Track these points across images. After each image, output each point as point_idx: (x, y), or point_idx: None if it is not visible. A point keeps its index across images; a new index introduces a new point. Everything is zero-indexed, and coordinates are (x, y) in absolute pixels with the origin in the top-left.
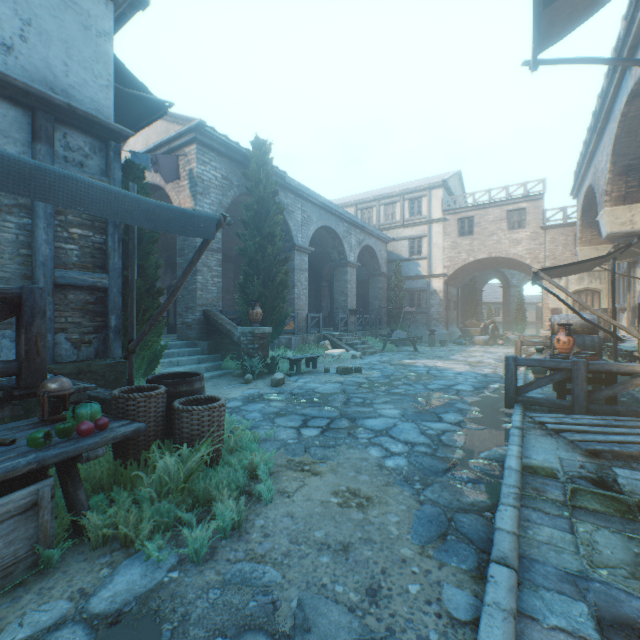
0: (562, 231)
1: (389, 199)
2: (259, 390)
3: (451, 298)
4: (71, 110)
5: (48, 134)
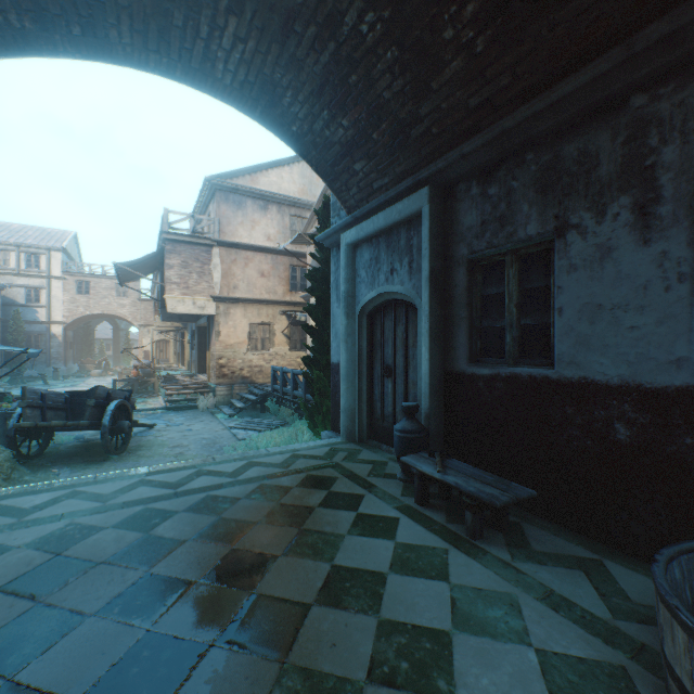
0: (152, 304)
1: (2, 245)
2: None
3: (70, 340)
4: None
5: None
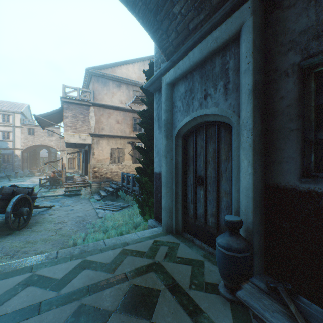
0: None
1: None
2: None
3: (25, 158)
4: None
5: None
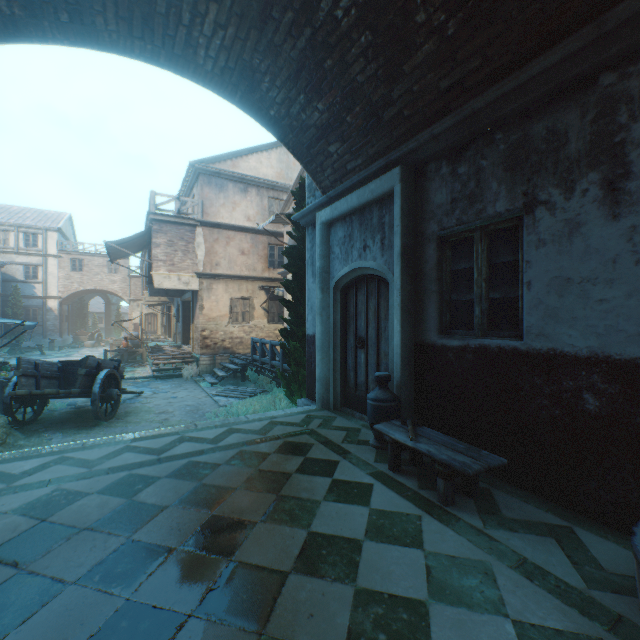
0: (140, 280)
1: (2, 226)
2: None
3: (65, 313)
4: None
5: None
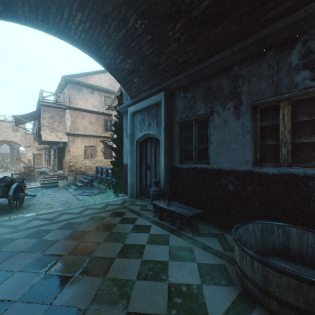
0: (32, 135)
1: None
2: None
3: None
4: None
5: None
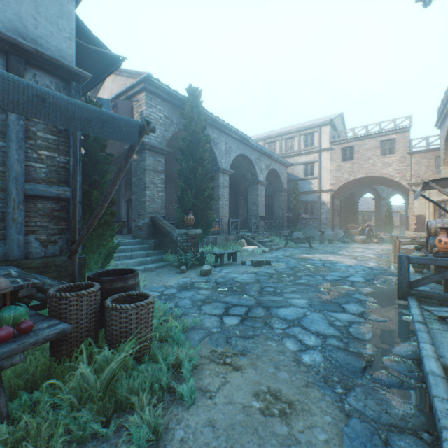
0: (425, 155)
1: (289, 135)
2: (191, 279)
3: (336, 207)
4: (38, 55)
5: (19, 74)
